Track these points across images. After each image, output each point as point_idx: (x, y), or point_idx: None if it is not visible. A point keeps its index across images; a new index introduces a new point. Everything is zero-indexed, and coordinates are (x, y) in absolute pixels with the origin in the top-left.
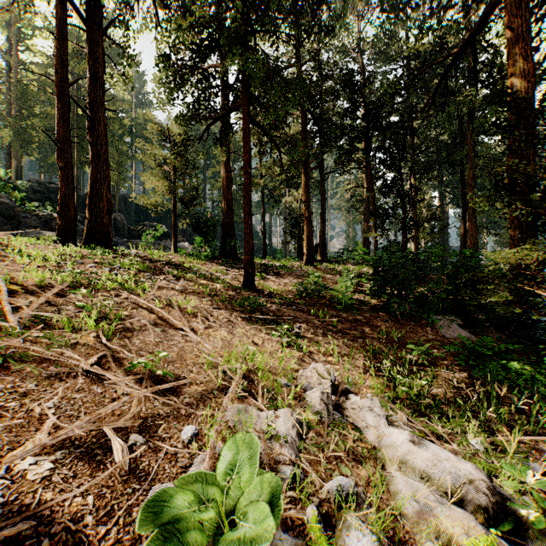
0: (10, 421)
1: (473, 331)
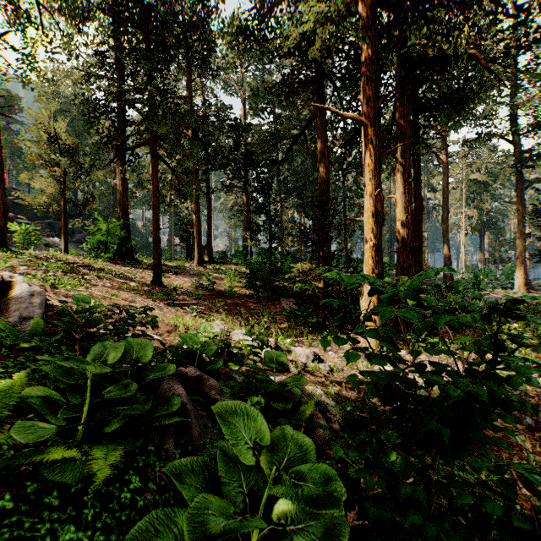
0: None
1: (301, 306)
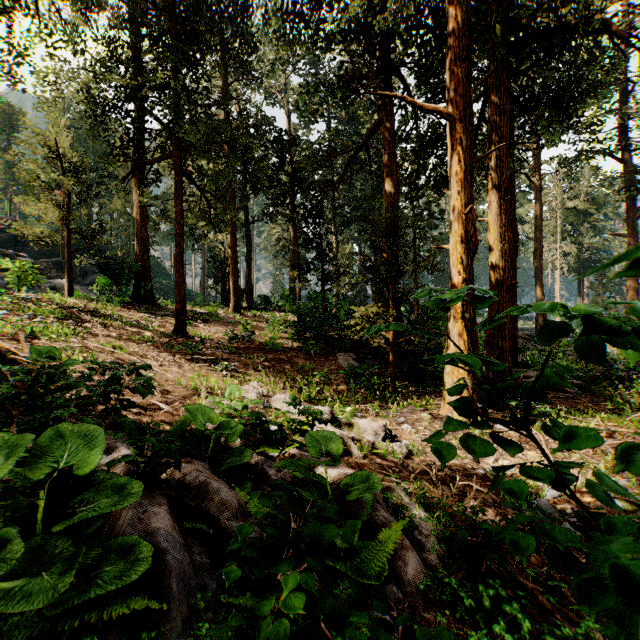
0: None
1: (362, 362)
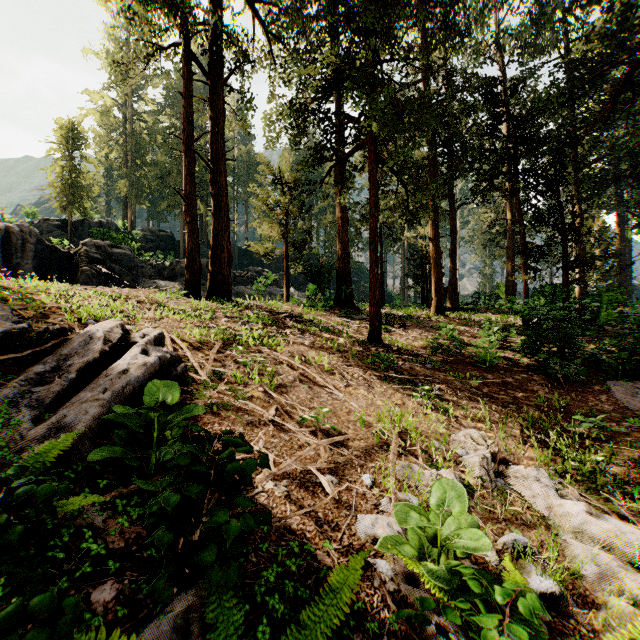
0: (243, 455)
1: None
